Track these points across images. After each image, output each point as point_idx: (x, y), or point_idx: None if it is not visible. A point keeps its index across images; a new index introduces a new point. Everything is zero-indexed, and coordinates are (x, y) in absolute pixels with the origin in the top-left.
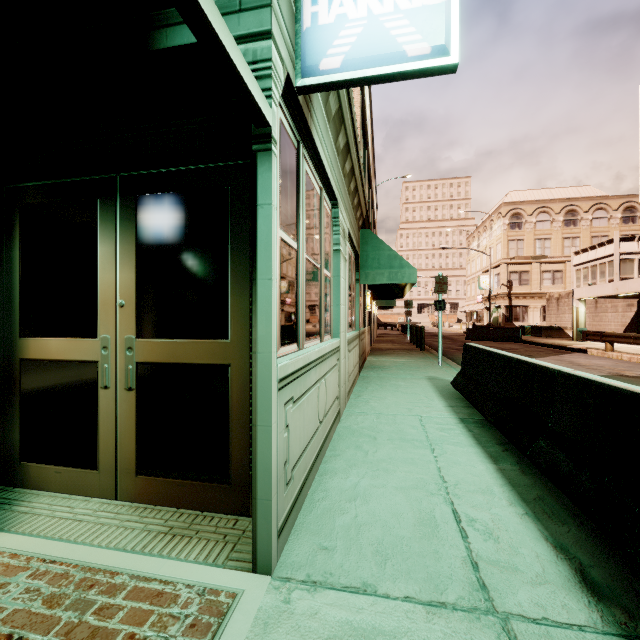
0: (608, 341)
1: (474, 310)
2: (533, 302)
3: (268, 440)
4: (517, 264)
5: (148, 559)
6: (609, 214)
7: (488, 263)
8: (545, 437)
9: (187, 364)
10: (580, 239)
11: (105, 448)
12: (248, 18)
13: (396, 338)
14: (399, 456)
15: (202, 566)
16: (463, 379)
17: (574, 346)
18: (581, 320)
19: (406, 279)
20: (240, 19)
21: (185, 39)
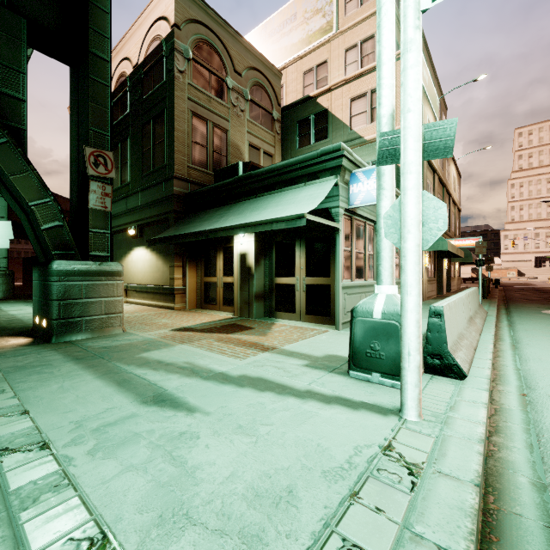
0: None
1: None
2: None
3: (339, 299)
4: None
5: (312, 327)
6: None
7: None
8: None
9: (319, 284)
10: None
11: (297, 307)
12: (334, 203)
13: None
14: None
15: (324, 328)
16: None
17: None
18: None
19: (440, 248)
20: (332, 203)
21: (320, 207)
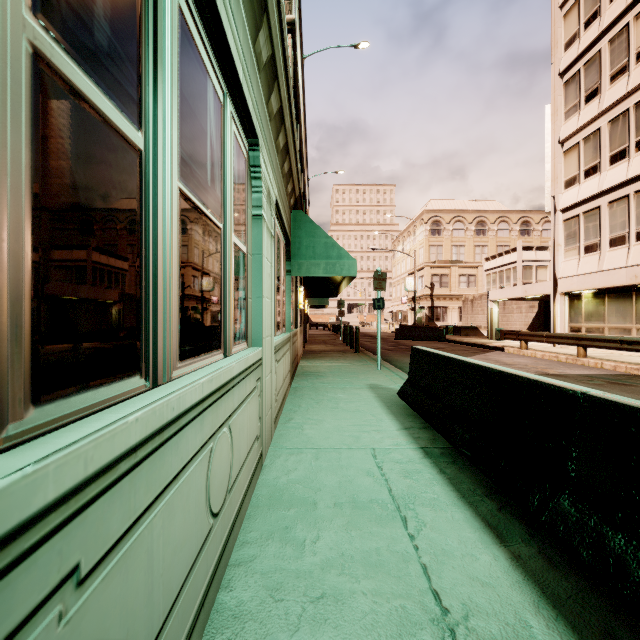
0: (523, 340)
1: (399, 310)
2: (452, 303)
3: None
4: (438, 267)
5: None
6: (510, 226)
7: (412, 266)
8: (569, 495)
9: None
10: (488, 247)
11: None
12: None
13: (328, 338)
14: (357, 545)
15: None
16: (413, 390)
17: (492, 344)
18: (495, 320)
19: (345, 272)
20: None
21: None
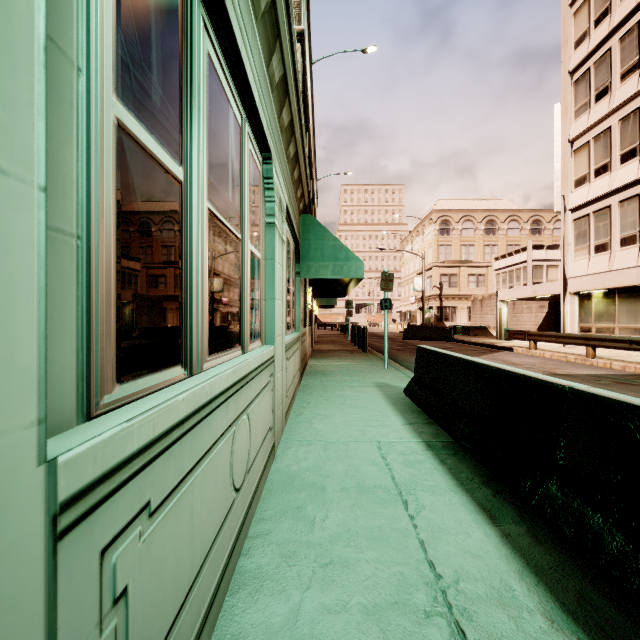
0: (532, 340)
1: (408, 310)
2: (461, 303)
3: None
4: (447, 267)
5: None
6: (521, 225)
7: (420, 266)
8: (557, 481)
9: None
10: (498, 247)
11: None
12: None
13: (337, 338)
14: (361, 523)
15: None
16: (419, 387)
17: (501, 344)
18: (504, 320)
19: (353, 273)
20: None
21: None
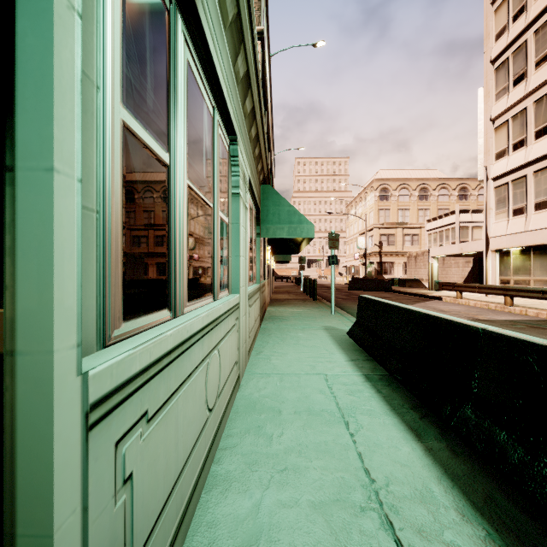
0: (458, 290)
1: (352, 265)
2: (398, 259)
3: None
4: (386, 228)
5: None
6: (450, 192)
7: (363, 227)
8: (471, 406)
9: None
10: (430, 210)
11: None
12: None
13: (291, 289)
14: (310, 439)
15: None
16: (360, 330)
17: (432, 294)
18: (435, 273)
19: (305, 234)
20: None
21: None
